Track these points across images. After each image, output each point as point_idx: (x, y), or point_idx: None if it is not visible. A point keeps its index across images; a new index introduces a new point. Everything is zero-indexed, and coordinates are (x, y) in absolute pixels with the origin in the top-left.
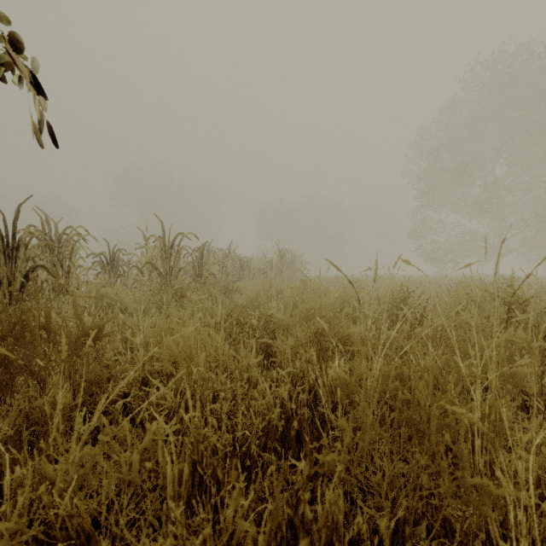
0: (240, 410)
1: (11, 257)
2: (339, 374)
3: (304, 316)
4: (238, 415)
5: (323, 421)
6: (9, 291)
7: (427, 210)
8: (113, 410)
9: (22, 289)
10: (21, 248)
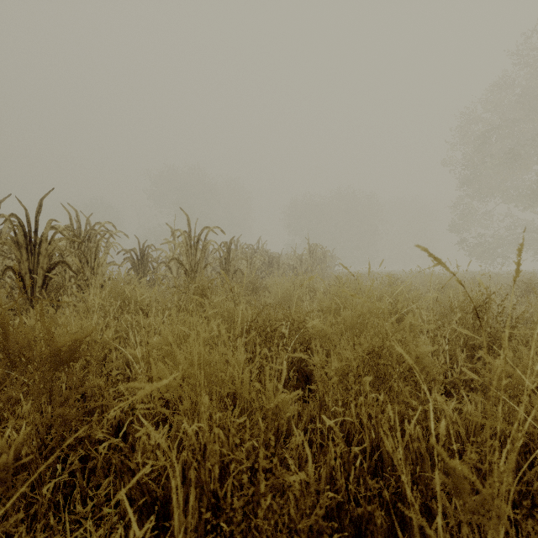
0: (262, 505)
1: (33, 252)
2: (451, 466)
3: (349, 326)
4: (260, 514)
5: (396, 505)
6: (32, 288)
7: (472, 200)
8: (96, 455)
9: (44, 286)
10: (43, 243)
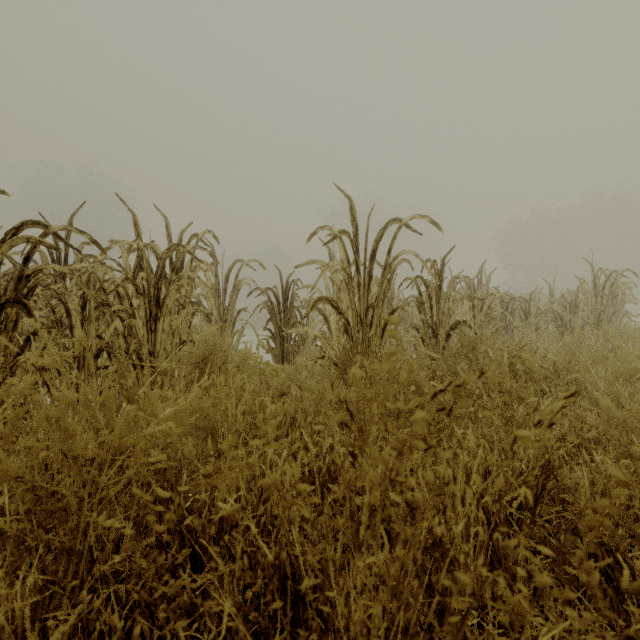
0: None
1: None
2: None
3: None
4: None
5: None
6: None
7: None
8: None
9: None
10: None
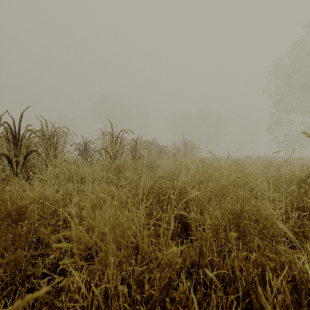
0: None
1: (17, 145)
2: None
3: (216, 193)
4: None
5: None
6: (16, 166)
7: (281, 114)
8: (38, 288)
9: (24, 165)
10: (23, 139)
